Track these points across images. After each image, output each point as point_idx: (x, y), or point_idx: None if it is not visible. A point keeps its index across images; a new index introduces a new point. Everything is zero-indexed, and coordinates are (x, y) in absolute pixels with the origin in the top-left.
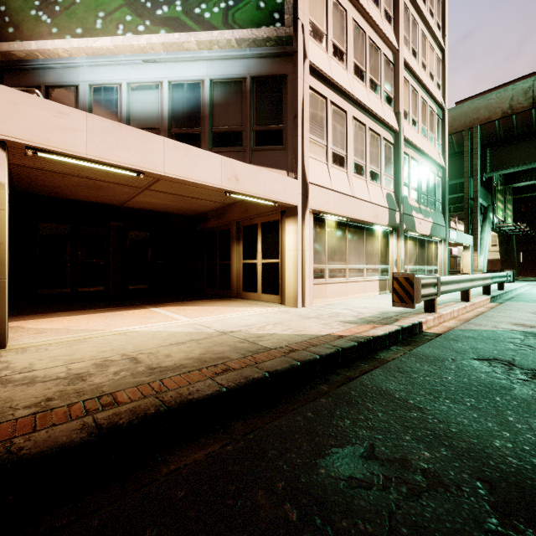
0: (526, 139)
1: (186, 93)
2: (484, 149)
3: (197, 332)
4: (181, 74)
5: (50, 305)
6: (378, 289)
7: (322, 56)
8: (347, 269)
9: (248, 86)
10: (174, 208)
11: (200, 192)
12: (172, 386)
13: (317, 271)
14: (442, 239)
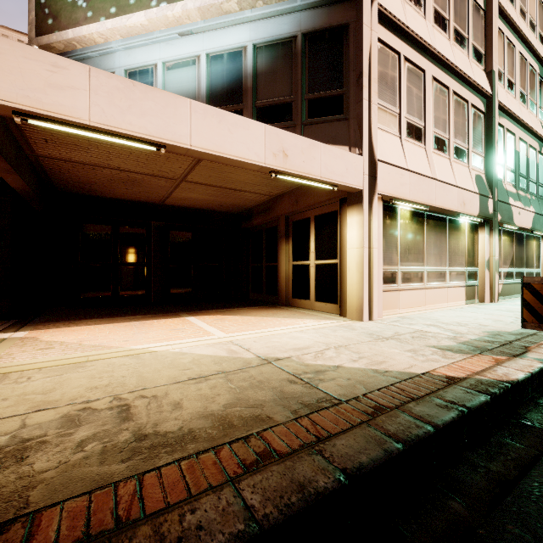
0: None
1: (226, 65)
2: None
3: (230, 356)
4: (220, 44)
5: (88, 310)
6: (464, 297)
7: None
8: (424, 271)
9: (299, 46)
10: (216, 205)
11: (242, 181)
12: (153, 502)
13: (387, 275)
14: None
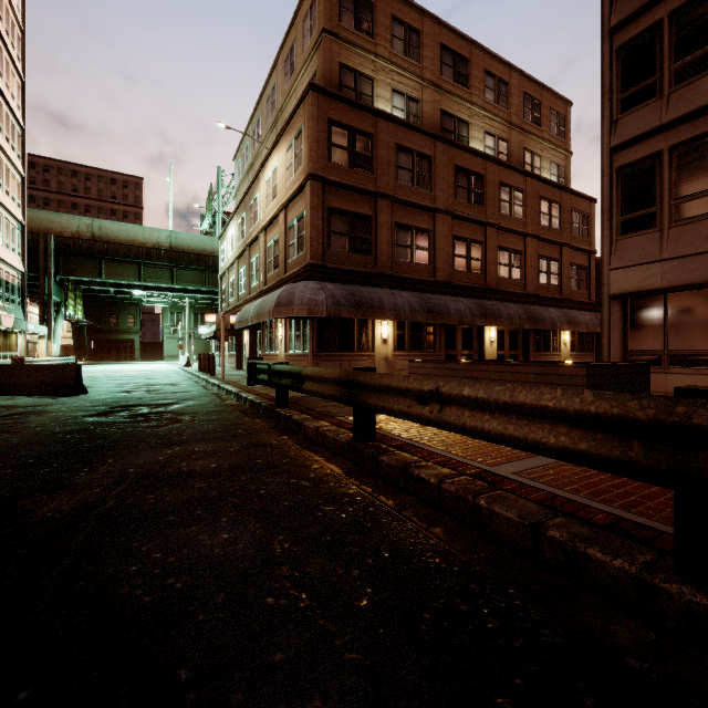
0: (90, 258)
1: None
2: (58, 254)
3: None
4: None
5: None
6: None
7: None
8: None
9: None
10: None
11: None
12: None
13: None
14: (23, 331)
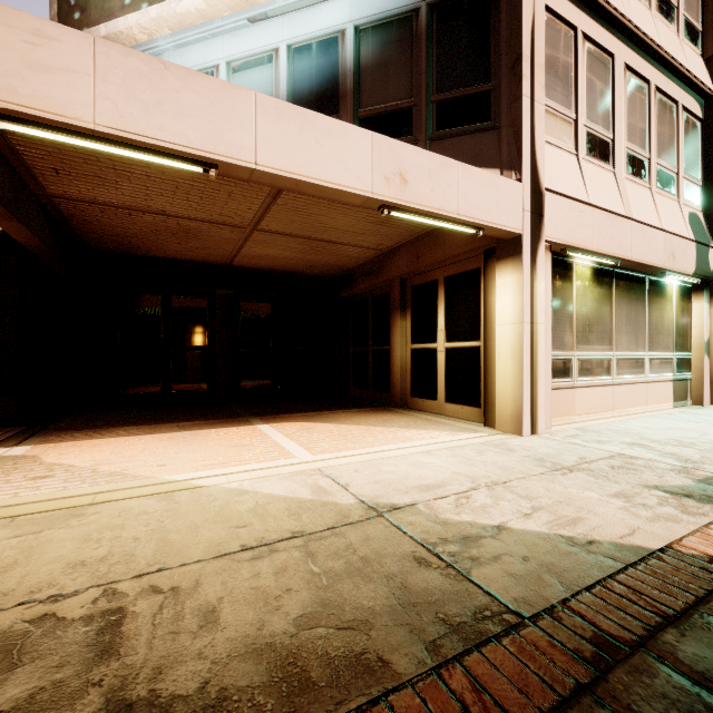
0: None
1: (315, 59)
2: None
3: (316, 500)
4: (307, 30)
5: (127, 411)
6: (671, 397)
7: None
8: (612, 359)
9: (422, 23)
10: (304, 265)
11: (339, 228)
12: None
13: (557, 364)
14: None
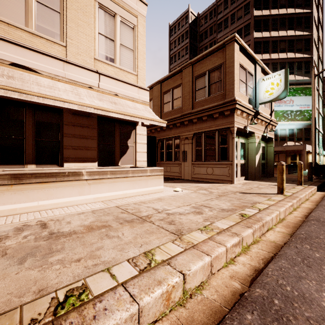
0: None
1: (291, 131)
2: None
3: None
4: (290, 127)
5: None
6: None
7: None
8: None
9: (303, 130)
10: None
11: None
12: None
13: None
14: (322, 154)
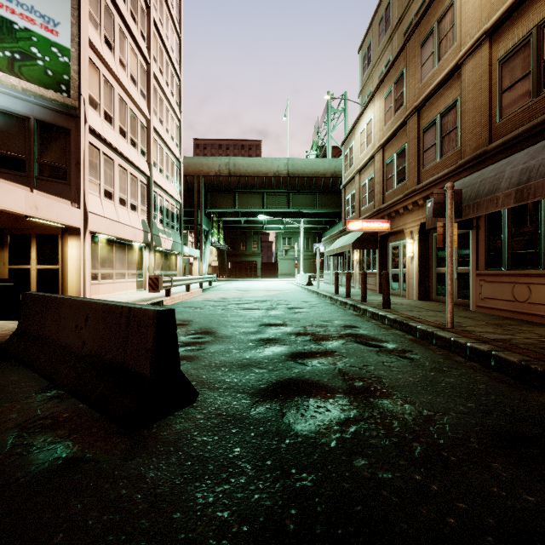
0: (227, 192)
1: None
2: (206, 192)
3: None
4: None
5: None
6: (136, 288)
7: (97, 120)
8: (114, 273)
9: (32, 125)
10: None
11: None
12: None
13: (93, 275)
14: (180, 253)
